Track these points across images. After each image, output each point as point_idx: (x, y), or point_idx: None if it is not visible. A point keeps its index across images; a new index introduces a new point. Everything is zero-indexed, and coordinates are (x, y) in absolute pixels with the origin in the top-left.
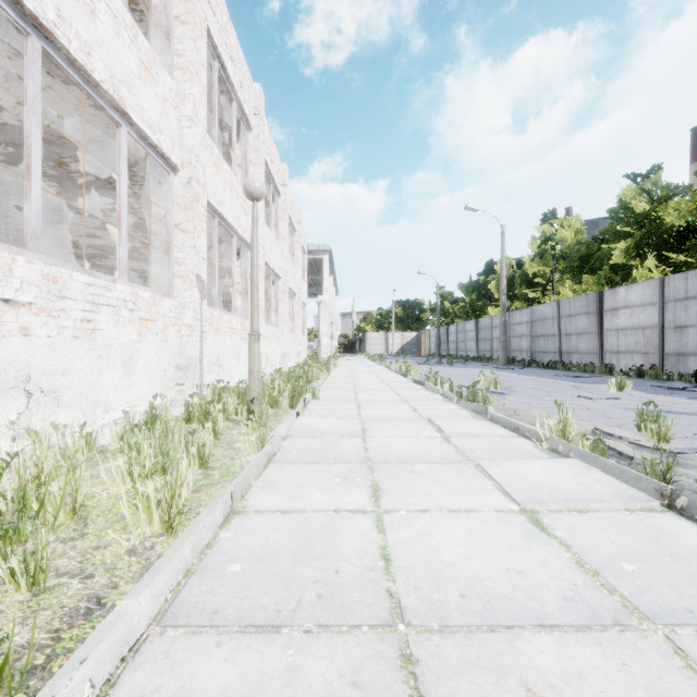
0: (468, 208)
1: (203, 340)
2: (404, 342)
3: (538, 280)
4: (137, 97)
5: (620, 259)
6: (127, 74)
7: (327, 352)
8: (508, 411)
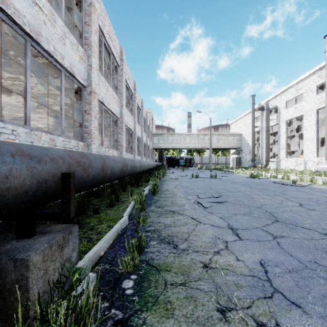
0: None
1: None
2: None
3: None
4: None
5: None
6: None
7: None
8: None
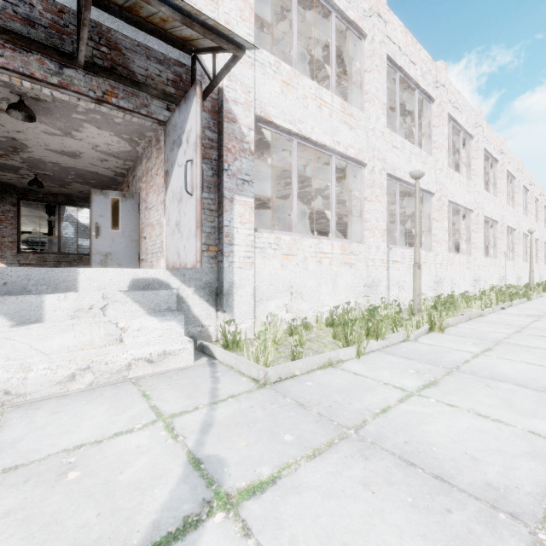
0: None
1: (505, 271)
2: None
3: None
4: (493, 213)
5: None
6: (492, 210)
7: None
8: None
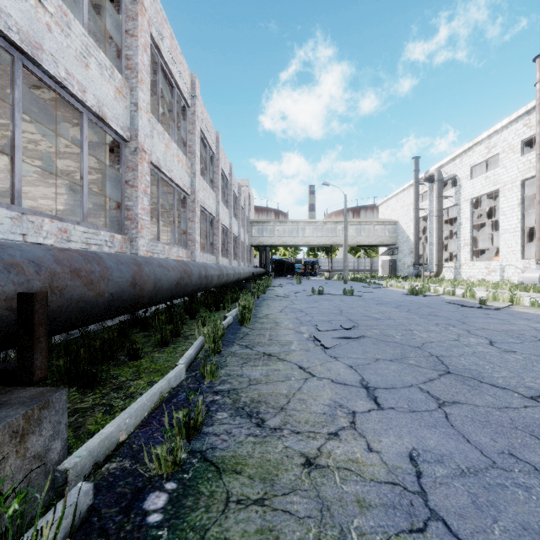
0: None
1: None
2: None
3: None
4: None
5: None
6: None
7: None
8: None
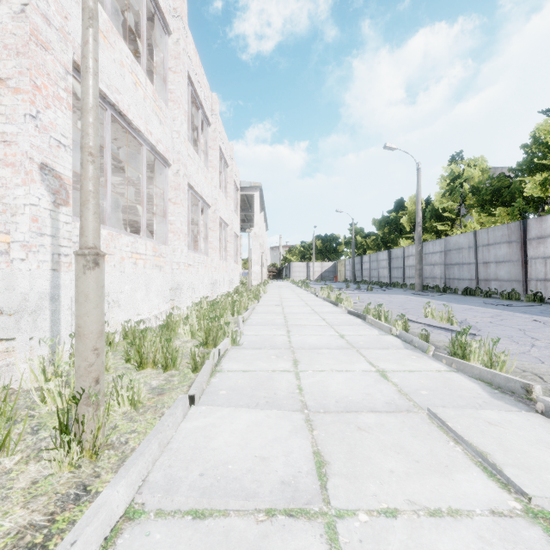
0: (387, 147)
1: (59, 267)
2: (323, 270)
3: (447, 214)
4: None
5: (534, 191)
6: None
7: (257, 279)
8: (529, 377)
